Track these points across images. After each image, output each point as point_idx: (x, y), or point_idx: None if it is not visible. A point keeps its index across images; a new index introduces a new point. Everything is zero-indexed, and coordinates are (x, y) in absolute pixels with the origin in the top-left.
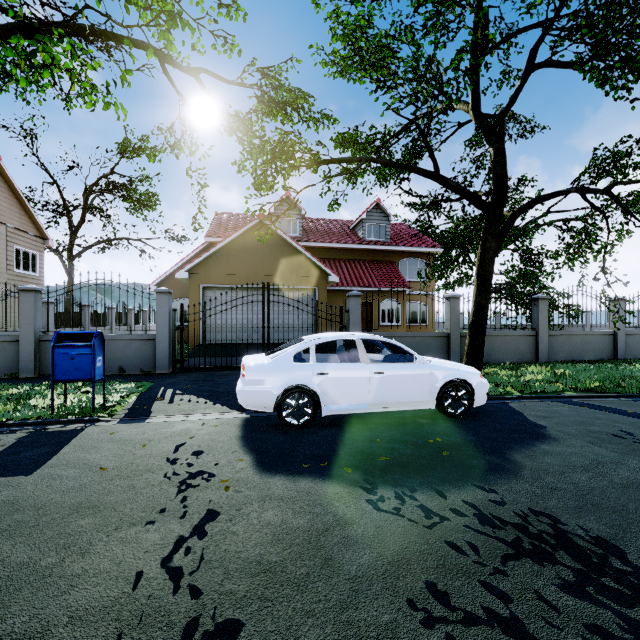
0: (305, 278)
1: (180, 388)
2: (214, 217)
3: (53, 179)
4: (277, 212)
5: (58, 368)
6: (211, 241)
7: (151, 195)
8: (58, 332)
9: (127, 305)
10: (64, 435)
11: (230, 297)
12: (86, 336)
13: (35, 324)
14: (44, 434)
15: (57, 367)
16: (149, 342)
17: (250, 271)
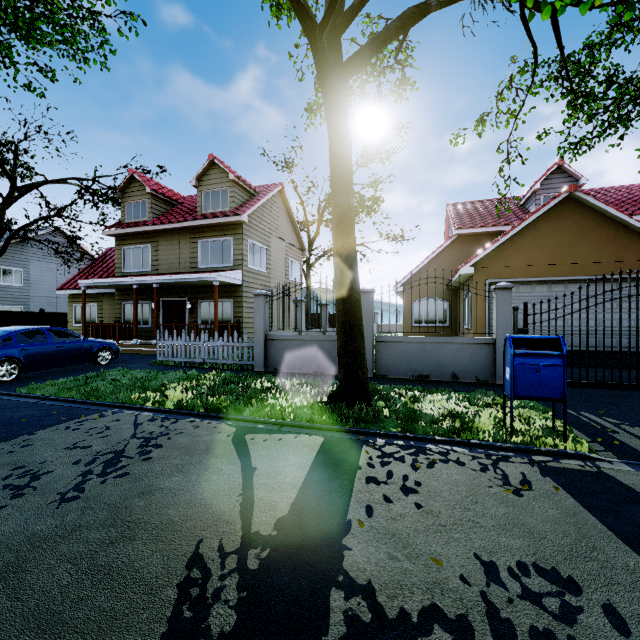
0: (638, 263)
1: (596, 413)
2: (450, 209)
3: (301, 200)
4: (542, 188)
5: (518, 381)
6: (460, 233)
7: (377, 199)
8: (511, 336)
9: (459, 304)
10: (604, 482)
11: (522, 293)
12: (544, 342)
13: (372, 325)
14: (564, 473)
15: (517, 380)
16: (485, 346)
17: (551, 260)
